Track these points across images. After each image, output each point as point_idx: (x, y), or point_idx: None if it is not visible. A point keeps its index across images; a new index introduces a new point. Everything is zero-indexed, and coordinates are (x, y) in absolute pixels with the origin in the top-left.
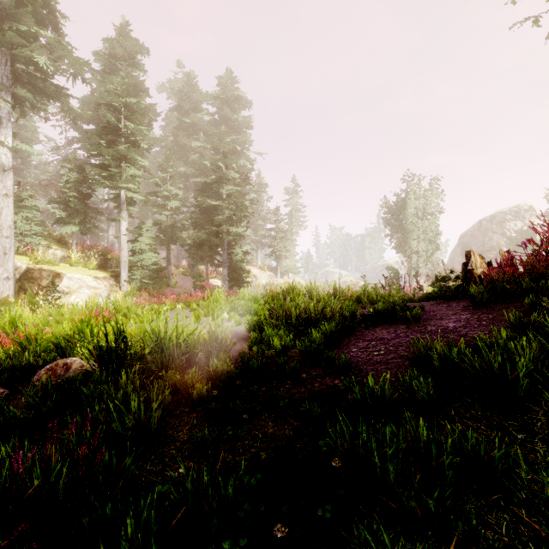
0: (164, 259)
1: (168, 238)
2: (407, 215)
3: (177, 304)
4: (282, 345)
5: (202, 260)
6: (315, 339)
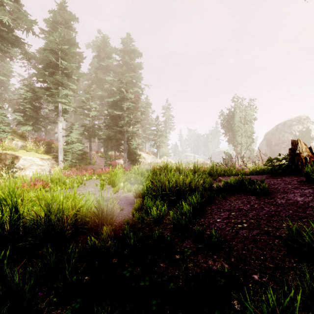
0: (86, 147)
1: (90, 134)
2: (235, 121)
3: (93, 175)
4: (158, 215)
5: (112, 148)
6: (185, 210)
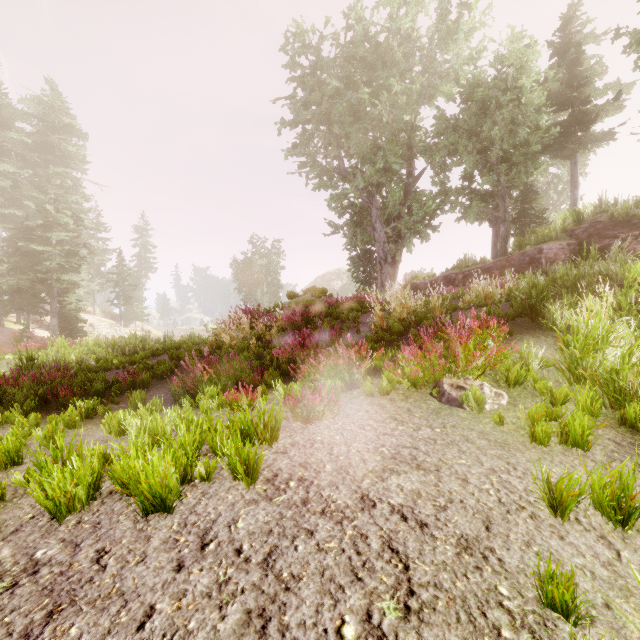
0: None
1: None
2: (254, 271)
3: (3, 355)
4: (119, 361)
5: (20, 308)
6: (136, 357)
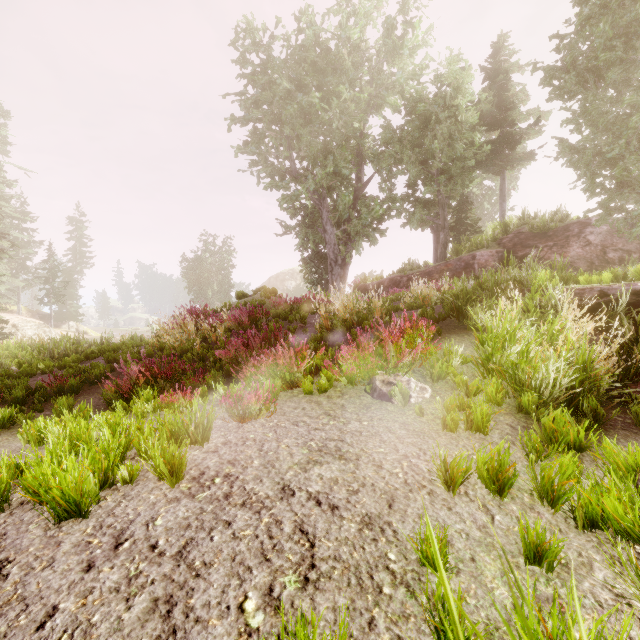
0: None
1: None
2: (204, 270)
3: None
4: (46, 365)
5: None
6: (67, 361)
